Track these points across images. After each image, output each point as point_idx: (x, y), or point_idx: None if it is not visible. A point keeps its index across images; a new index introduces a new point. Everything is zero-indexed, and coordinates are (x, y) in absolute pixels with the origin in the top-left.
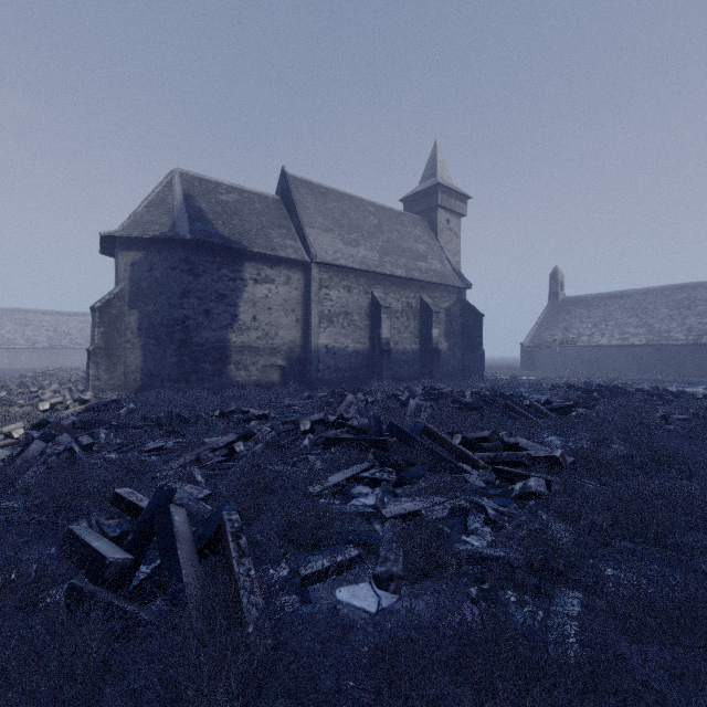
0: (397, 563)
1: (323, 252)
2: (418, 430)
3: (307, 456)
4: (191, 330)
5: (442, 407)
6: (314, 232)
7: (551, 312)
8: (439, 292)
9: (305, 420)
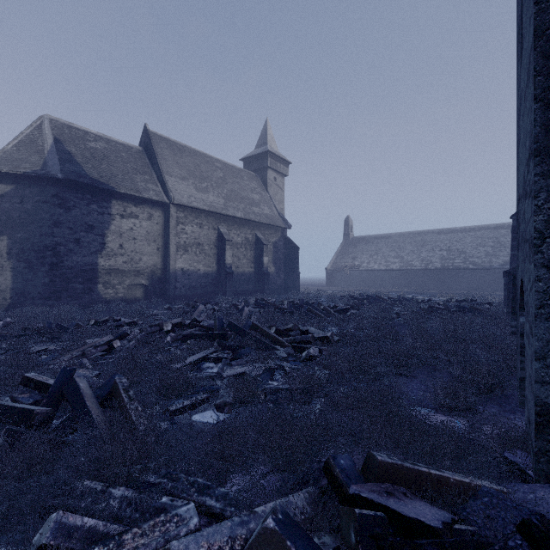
0: (229, 397)
1: (179, 196)
2: (248, 326)
3: (170, 348)
4: (62, 255)
5: (266, 311)
6: (172, 179)
7: (345, 246)
8: (268, 230)
9: (167, 323)
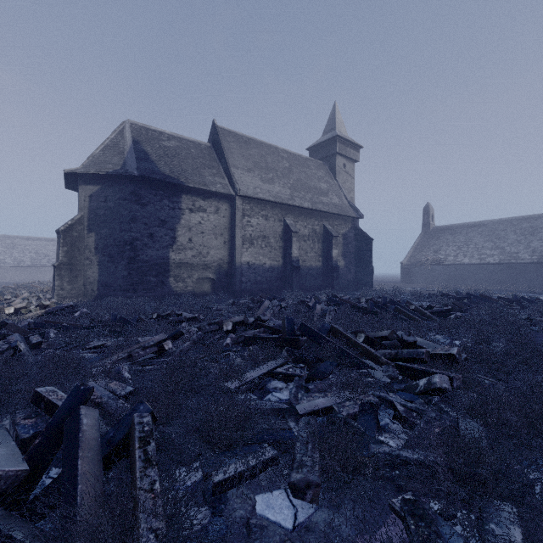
0: (313, 469)
1: (245, 187)
2: (325, 330)
3: (229, 353)
4: (138, 249)
5: (343, 310)
6: (238, 172)
7: (424, 238)
8: (337, 220)
9: (227, 321)
